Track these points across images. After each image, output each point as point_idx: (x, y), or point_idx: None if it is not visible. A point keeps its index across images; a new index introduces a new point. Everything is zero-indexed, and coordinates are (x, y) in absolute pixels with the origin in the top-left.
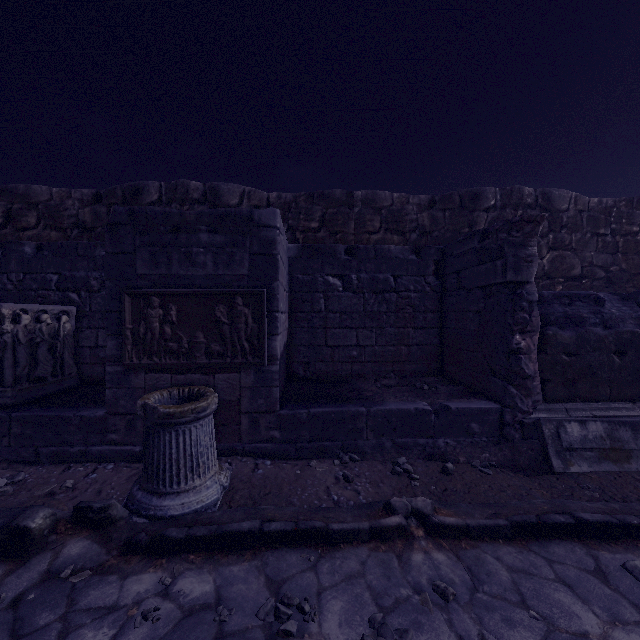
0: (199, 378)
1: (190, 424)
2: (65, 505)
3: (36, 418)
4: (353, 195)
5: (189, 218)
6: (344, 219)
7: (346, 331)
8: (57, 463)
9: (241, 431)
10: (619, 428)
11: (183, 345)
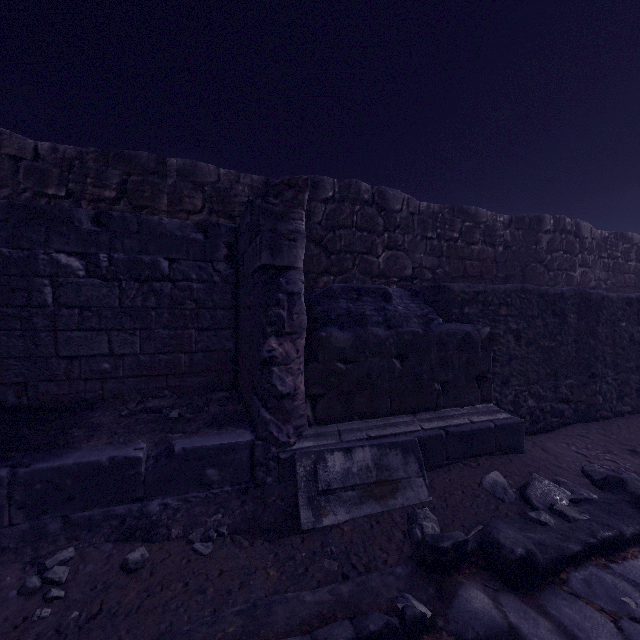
0: None
1: None
2: None
3: None
4: (166, 162)
5: None
6: (153, 191)
7: (92, 334)
8: None
9: None
10: (389, 452)
11: None
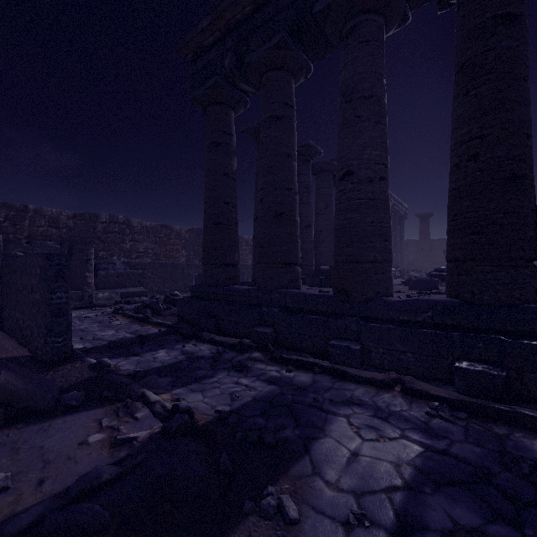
0: None
1: None
2: None
3: None
4: (28, 207)
5: None
6: (22, 218)
7: None
8: None
9: None
10: (113, 294)
11: None
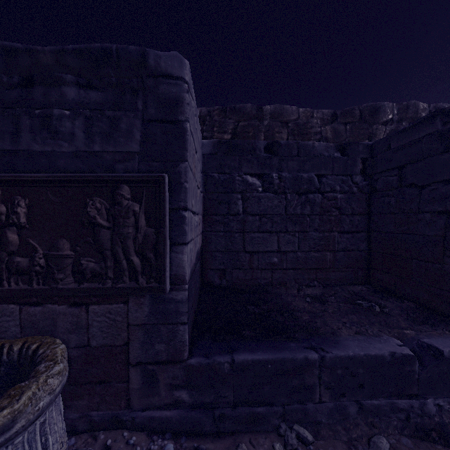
0: (65, 311)
1: None
2: None
3: None
4: (262, 109)
5: (45, 60)
6: (254, 131)
7: (266, 235)
8: None
9: (130, 390)
10: None
11: (36, 261)
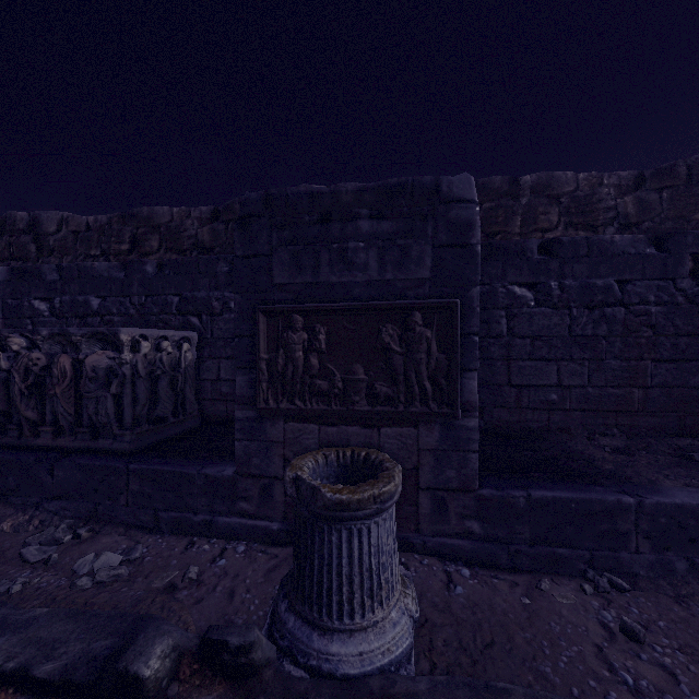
0: (357, 432)
1: (369, 519)
2: (189, 613)
3: (155, 473)
4: (519, 182)
5: (344, 199)
6: (506, 215)
7: (540, 364)
8: (178, 533)
9: (418, 515)
10: None
11: (336, 384)
